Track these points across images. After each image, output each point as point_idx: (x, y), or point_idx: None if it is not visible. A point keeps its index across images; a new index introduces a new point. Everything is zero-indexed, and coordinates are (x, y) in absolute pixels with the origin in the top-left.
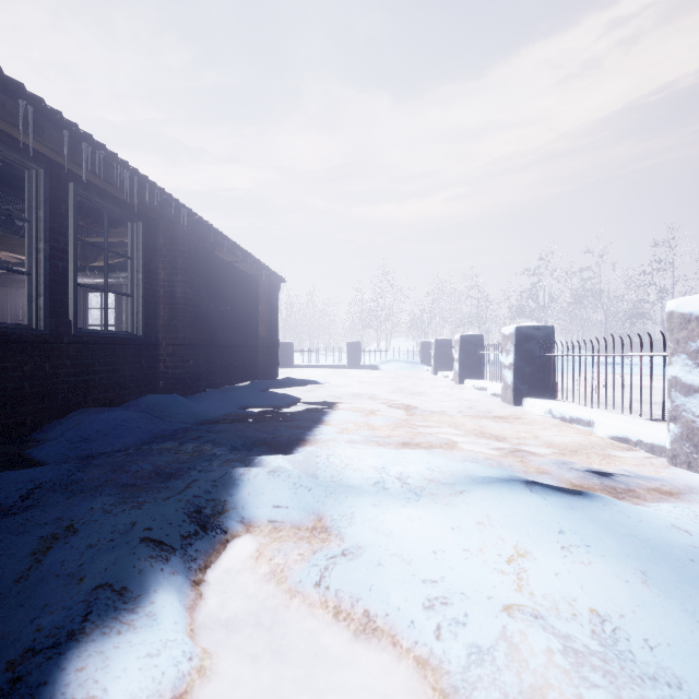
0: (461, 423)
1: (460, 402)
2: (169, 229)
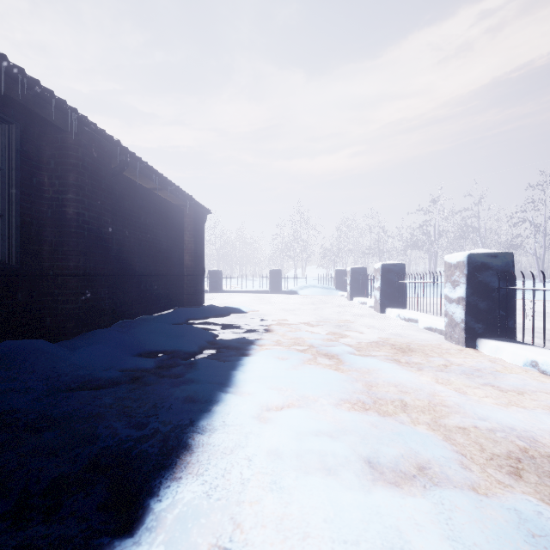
0: (428, 388)
1: (397, 340)
2: (58, 139)
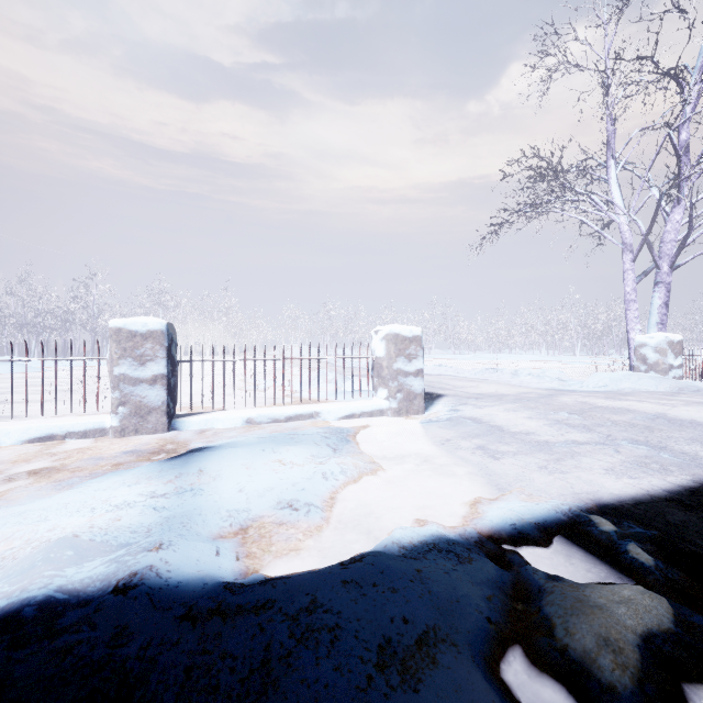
0: None
1: None
2: None
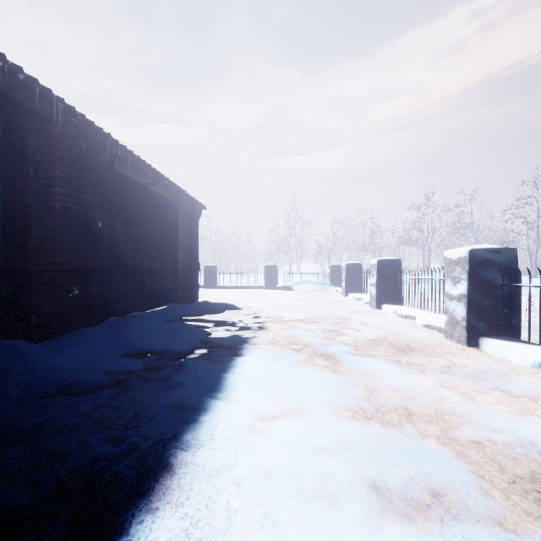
0: (433, 393)
1: (395, 338)
2: (44, 130)
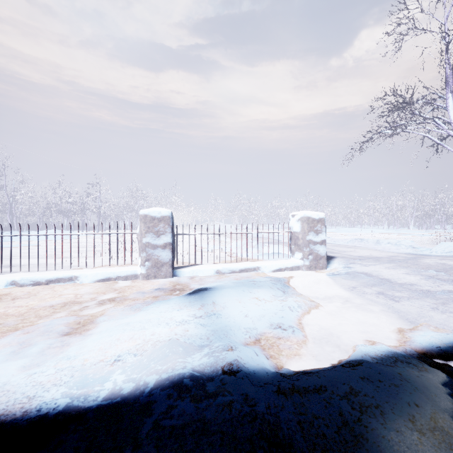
0: None
1: None
2: None
